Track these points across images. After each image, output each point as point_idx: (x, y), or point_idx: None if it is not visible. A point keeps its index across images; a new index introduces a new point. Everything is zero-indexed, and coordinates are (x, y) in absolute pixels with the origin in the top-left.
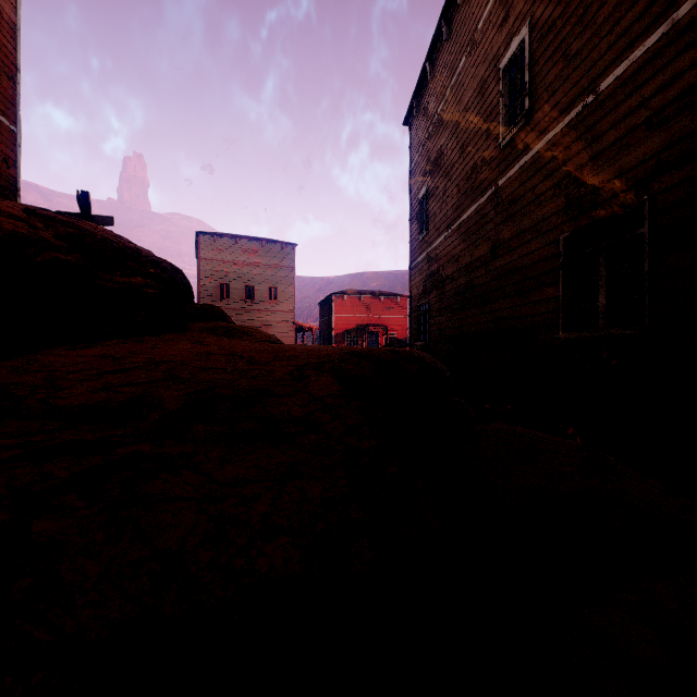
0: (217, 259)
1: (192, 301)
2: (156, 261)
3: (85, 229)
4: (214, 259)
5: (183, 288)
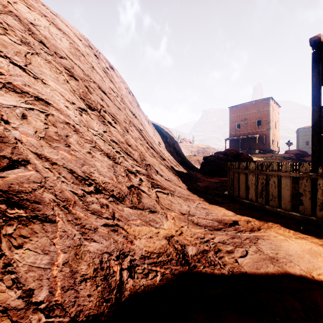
0: (304, 135)
1: (308, 154)
2: (305, 151)
3: (300, 150)
4: (303, 135)
5: (307, 153)
